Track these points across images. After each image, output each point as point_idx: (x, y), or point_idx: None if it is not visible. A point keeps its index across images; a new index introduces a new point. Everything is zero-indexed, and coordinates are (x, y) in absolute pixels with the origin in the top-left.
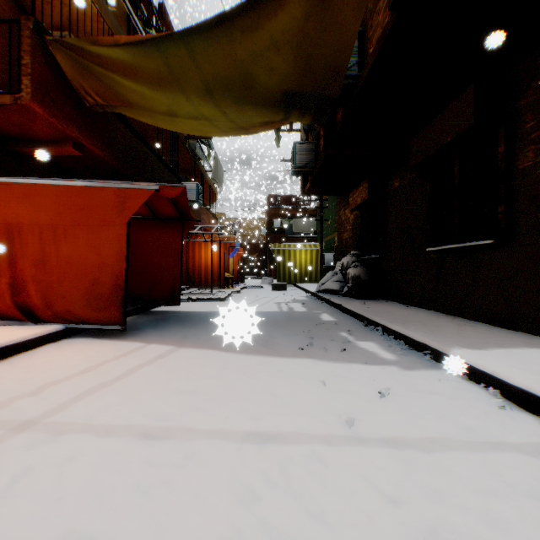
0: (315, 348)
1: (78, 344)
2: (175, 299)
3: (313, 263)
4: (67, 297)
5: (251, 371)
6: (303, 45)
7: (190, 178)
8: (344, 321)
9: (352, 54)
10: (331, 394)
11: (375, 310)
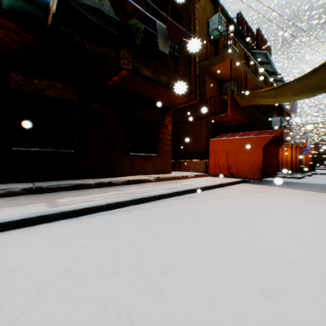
0: None
1: (248, 184)
2: (274, 175)
3: None
4: (242, 171)
5: (316, 194)
6: None
7: (272, 111)
8: None
9: None
10: None
11: None
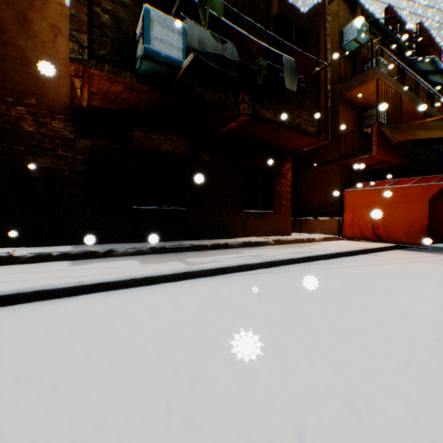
0: None
1: (404, 251)
2: None
3: None
4: (395, 232)
5: None
6: None
7: None
8: None
9: None
10: None
11: None
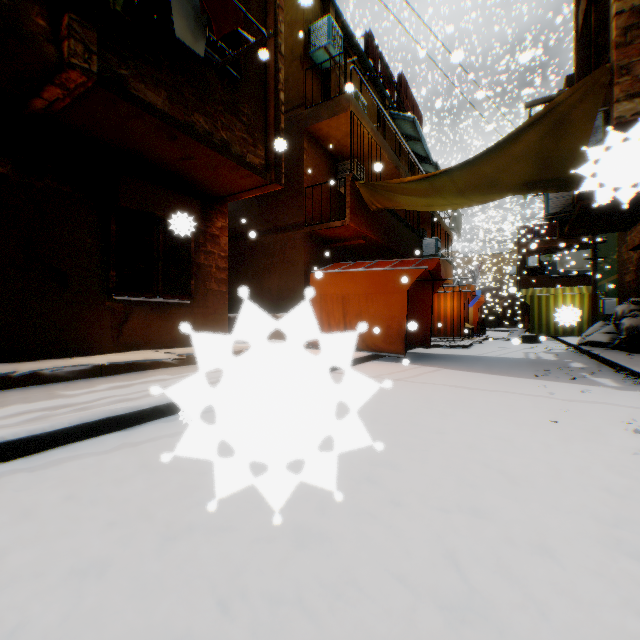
0: (548, 377)
1: (383, 363)
2: (426, 343)
3: (583, 312)
4: (372, 336)
5: (496, 379)
6: (539, 153)
7: (425, 228)
8: (593, 367)
9: (595, 132)
10: (546, 389)
11: (633, 360)
